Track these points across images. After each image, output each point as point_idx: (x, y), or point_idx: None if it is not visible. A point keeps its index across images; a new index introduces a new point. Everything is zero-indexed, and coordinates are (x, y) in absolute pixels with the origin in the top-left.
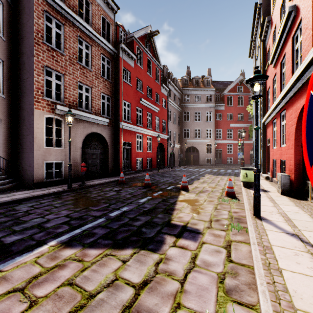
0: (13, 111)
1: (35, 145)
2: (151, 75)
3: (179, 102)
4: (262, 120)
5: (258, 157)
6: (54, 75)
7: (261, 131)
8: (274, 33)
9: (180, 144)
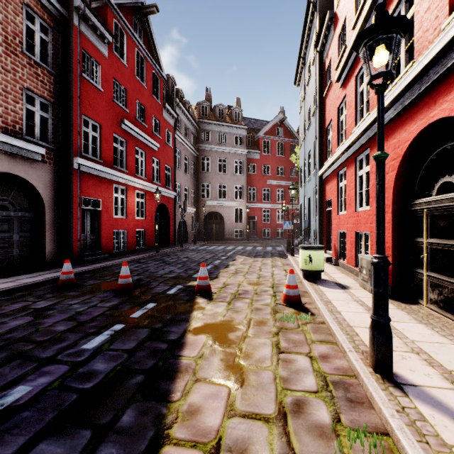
0: None
1: None
2: (145, 83)
3: (194, 141)
4: (320, 172)
5: (311, 228)
6: None
7: (317, 189)
8: (340, 37)
9: (195, 207)
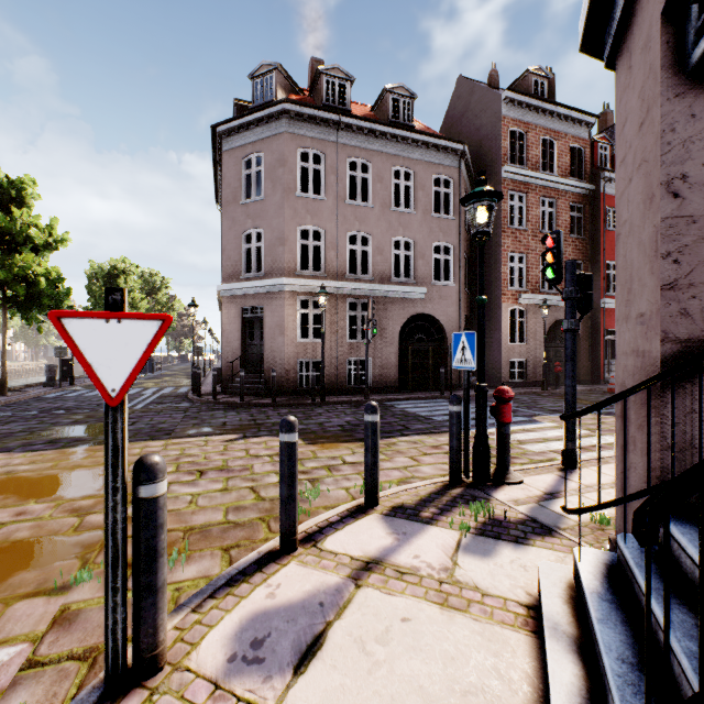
0: (470, 305)
1: (501, 342)
2: None
3: None
4: None
5: None
6: (516, 258)
7: None
8: None
9: None
